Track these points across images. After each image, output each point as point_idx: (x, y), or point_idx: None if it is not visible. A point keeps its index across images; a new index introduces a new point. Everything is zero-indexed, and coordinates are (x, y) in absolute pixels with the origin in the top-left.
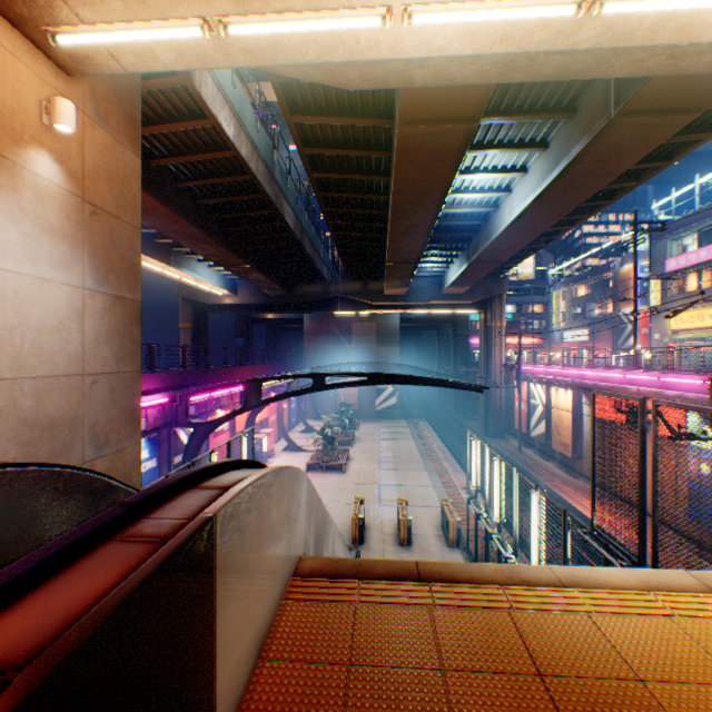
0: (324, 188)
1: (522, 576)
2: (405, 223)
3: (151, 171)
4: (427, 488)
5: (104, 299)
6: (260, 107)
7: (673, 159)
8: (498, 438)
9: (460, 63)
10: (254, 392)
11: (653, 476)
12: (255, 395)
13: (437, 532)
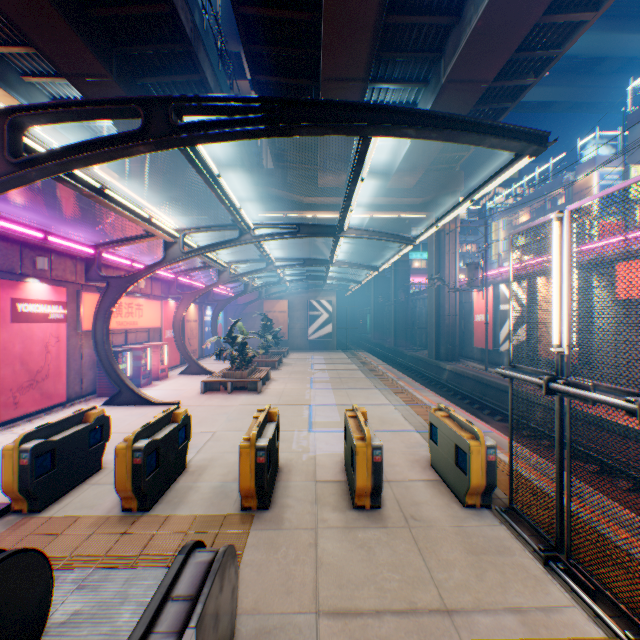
0: None
1: None
2: None
3: None
4: (385, 408)
5: None
6: None
7: None
8: (453, 362)
9: None
10: None
11: None
12: None
13: (427, 475)
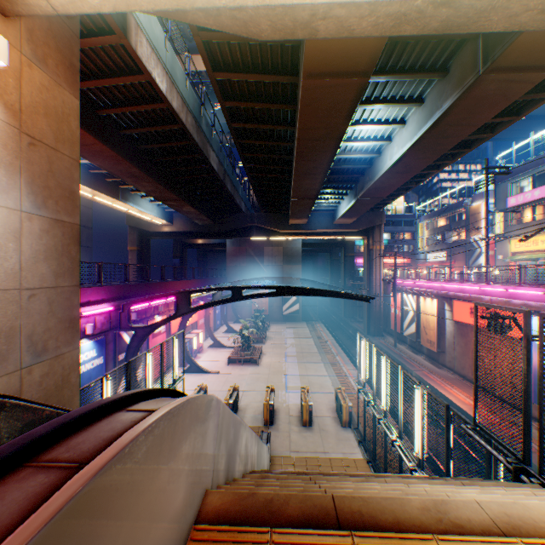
0: (241, 137)
1: (452, 518)
2: (307, 165)
3: (98, 120)
4: (324, 378)
5: (41, 222)
6: (189, 69)
7: (522, 114)
8: (378, 337)
9: (358, 15)
10: (184, 301)
11: (541, 383)
12: (185, 304)
13: (333, 414)
